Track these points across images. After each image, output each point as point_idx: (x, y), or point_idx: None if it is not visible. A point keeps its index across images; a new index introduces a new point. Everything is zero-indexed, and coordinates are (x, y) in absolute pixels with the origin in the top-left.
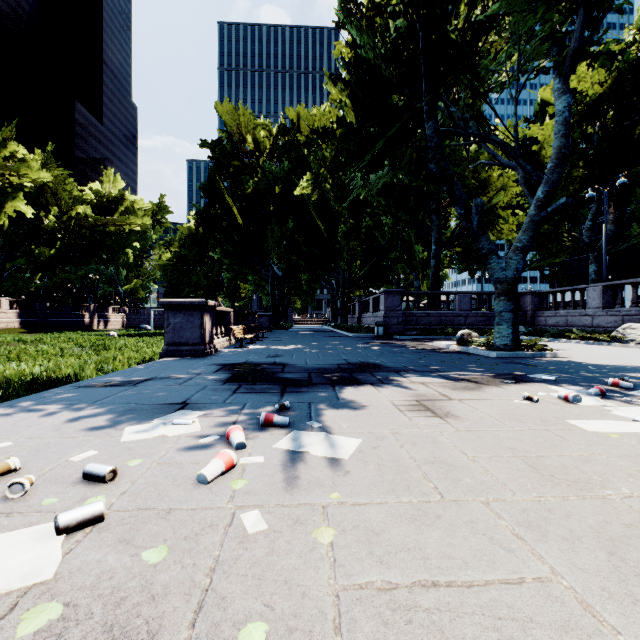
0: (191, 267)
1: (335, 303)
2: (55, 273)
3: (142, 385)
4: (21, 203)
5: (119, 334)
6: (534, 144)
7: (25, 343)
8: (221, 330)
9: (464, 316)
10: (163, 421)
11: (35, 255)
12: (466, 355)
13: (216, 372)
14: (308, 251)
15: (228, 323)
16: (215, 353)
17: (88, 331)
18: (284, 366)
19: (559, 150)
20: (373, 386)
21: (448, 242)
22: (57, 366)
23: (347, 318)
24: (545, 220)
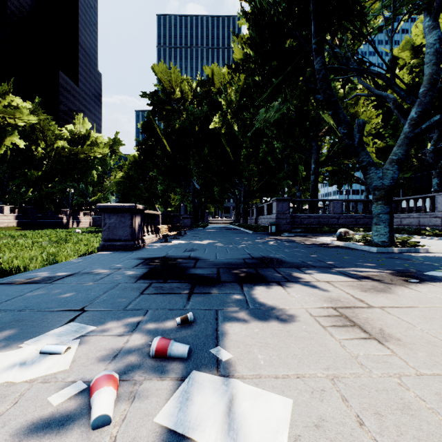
0: (136, 183)
1: (238, 209)
2: (41, 188)
3: (58, 282)
4: (16, 138)
5: (84, 231)
6: (387, 90)
7: (13, 237)
8: (151, 228)
9: (337, 218)
10: (32, 346)
11: (28, 175)
12: (349, 250)
13: (135, 267)
14: (219, 171)
15: (157, 223)
16: (143, 247)
17: (65, 229)
18: (196, 260)
19: (431, 76)
20: (280, 285)
21: (324, 162)
22: (16, 258)
23: (247, 219)
24: (419, 136)
